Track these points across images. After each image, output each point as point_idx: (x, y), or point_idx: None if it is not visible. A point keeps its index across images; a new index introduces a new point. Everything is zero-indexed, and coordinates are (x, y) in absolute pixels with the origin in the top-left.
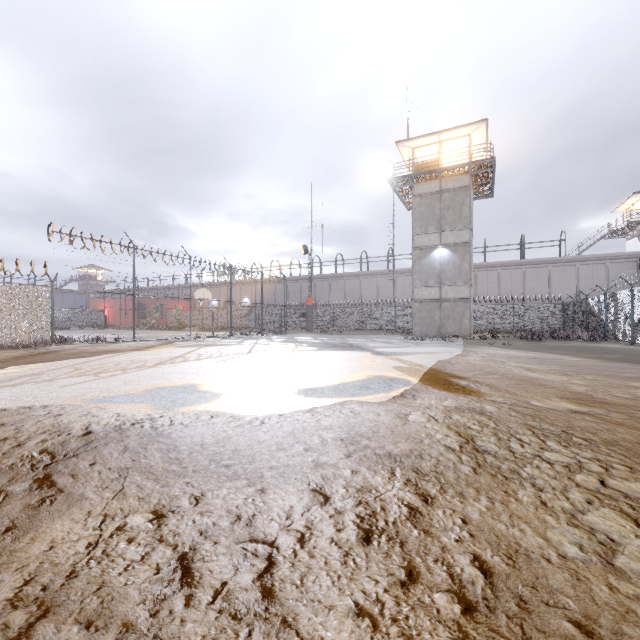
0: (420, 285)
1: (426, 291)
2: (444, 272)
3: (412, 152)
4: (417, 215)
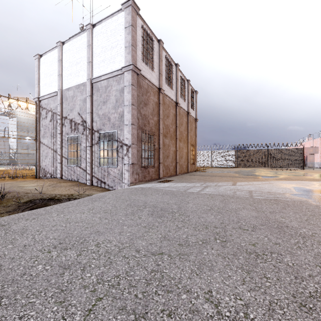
0: (20, 148)
1: (23, 150)
2: (29, 145)
3: (17, 102)
4: (19, 124)
